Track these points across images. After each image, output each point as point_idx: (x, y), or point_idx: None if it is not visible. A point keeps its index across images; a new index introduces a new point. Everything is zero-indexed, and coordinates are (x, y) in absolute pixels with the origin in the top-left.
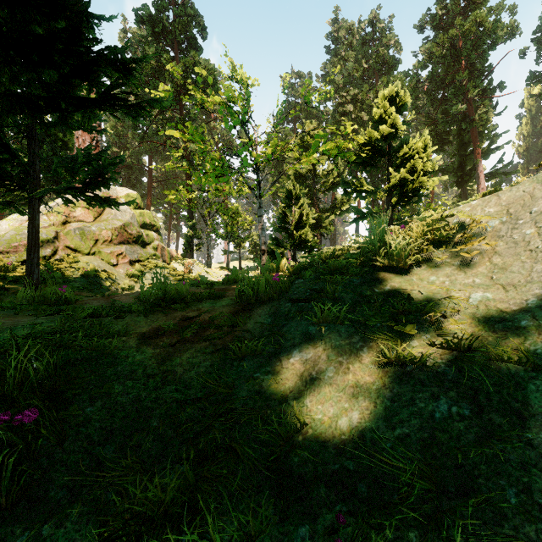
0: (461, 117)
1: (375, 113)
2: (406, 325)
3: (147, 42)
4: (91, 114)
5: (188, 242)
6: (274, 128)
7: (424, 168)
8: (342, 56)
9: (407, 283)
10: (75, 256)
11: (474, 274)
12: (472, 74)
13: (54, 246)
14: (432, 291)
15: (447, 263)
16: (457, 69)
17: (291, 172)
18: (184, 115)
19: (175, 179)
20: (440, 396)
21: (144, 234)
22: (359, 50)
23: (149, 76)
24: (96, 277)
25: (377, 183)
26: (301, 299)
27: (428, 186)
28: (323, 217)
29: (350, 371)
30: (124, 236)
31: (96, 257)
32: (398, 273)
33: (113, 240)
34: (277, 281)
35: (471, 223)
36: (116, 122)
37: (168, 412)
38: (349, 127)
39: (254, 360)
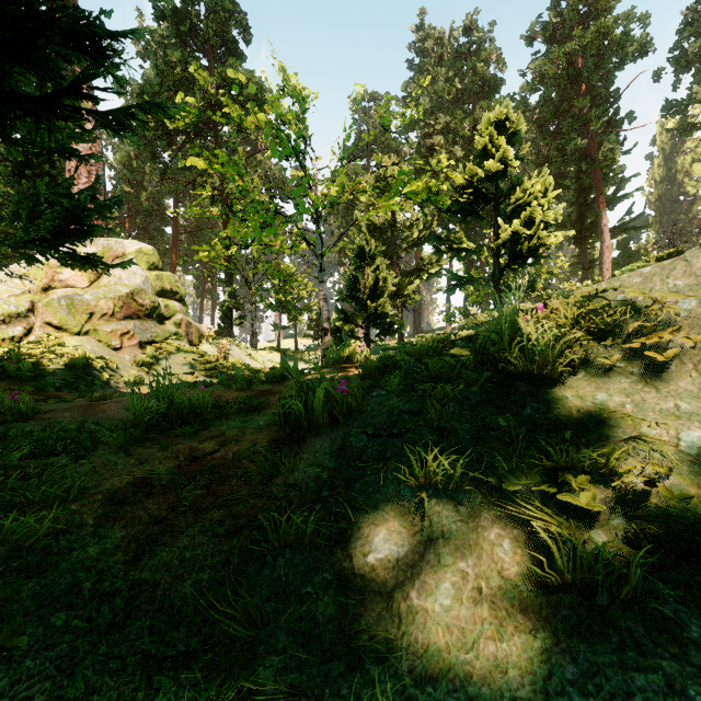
0: (580, 155)
1: (478, 143)
2: (575, 492)
3: (170, 45)
4: (53, 125)
5: (225, 315)
6: (341, 160)
7: (545, 218)
8: (429, 73)
9: (559, 404)
10: (59, 336)
11: (675, 393)
12: (595, 100)
13: (28, 323)
14: (606, 422)
15: (620, 370)
16: (576, 94)
17: (364, 222)
18: (220, 145)
19: (210, 229)
20: (688, 690)
21: (162, 304)
22: (451, 66)
23: (173, 91)
24: (88, 367)
25: (474, 238)
26: (384, 432)
27: (550, 244)
28: (406, 282)
29: (483, 597)
30: (133, 308)
31: (91, 337)
32: (540, 385)
33: (115, 314)
34: (344, 394)
35: (651, 304)
36: (129, 152)
37: (123, 696)
38: (444, 161)
39: (303, 553)
